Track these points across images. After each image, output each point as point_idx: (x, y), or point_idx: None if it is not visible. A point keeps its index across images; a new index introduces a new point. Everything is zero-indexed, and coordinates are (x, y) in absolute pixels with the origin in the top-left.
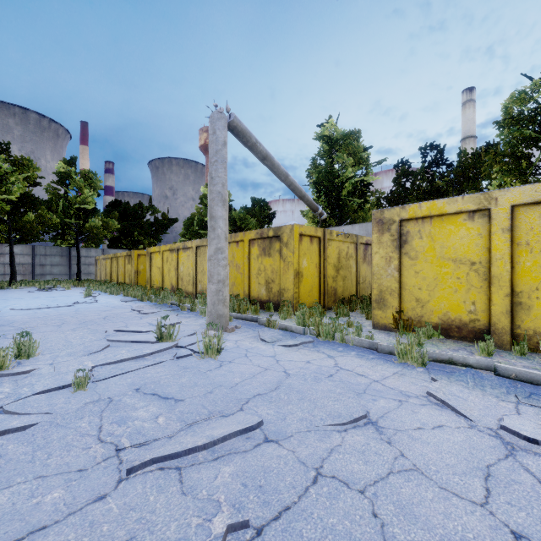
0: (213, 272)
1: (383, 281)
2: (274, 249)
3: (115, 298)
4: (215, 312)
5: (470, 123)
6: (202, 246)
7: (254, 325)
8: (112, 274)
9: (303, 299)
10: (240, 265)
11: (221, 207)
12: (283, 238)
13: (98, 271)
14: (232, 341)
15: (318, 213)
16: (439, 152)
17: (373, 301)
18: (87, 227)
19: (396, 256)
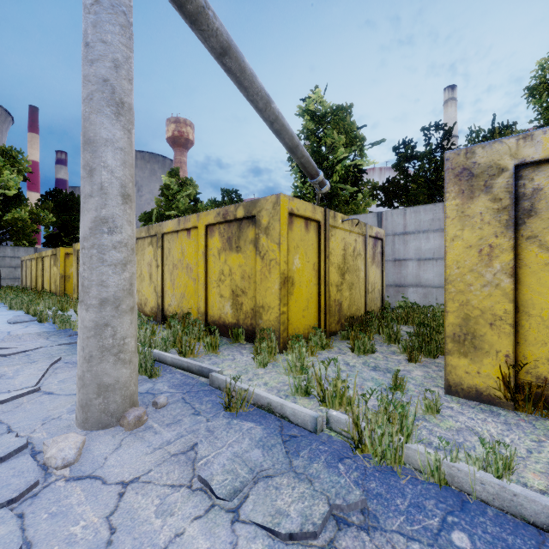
0: (88, 279)
1: (472, 298)
2: (245, 239)
3: (6, 317)
4: (91, 379)
5: (452, 122)
6: (140, 238)
7: (202, 387)
8: (38, 279)
9: (294, 323)
10: (192, 265)
11: (111, 118)
12: (261, 220)
13: (24, 276)
14: (104, 498)
15: (317, 181)
16: (448, 132)
17: (446, 337)
18: (9, 219)
19: (506, 244)
